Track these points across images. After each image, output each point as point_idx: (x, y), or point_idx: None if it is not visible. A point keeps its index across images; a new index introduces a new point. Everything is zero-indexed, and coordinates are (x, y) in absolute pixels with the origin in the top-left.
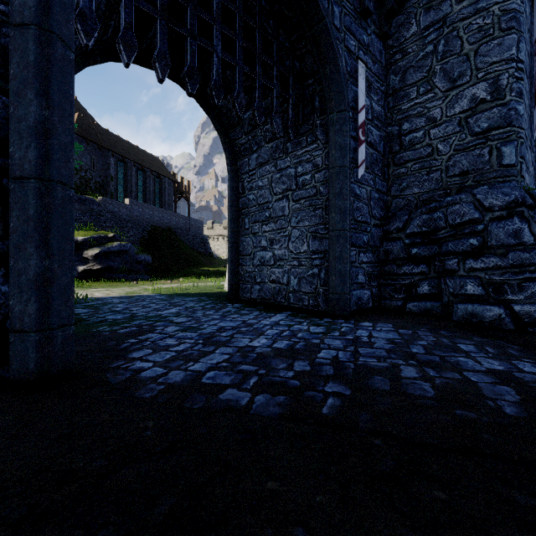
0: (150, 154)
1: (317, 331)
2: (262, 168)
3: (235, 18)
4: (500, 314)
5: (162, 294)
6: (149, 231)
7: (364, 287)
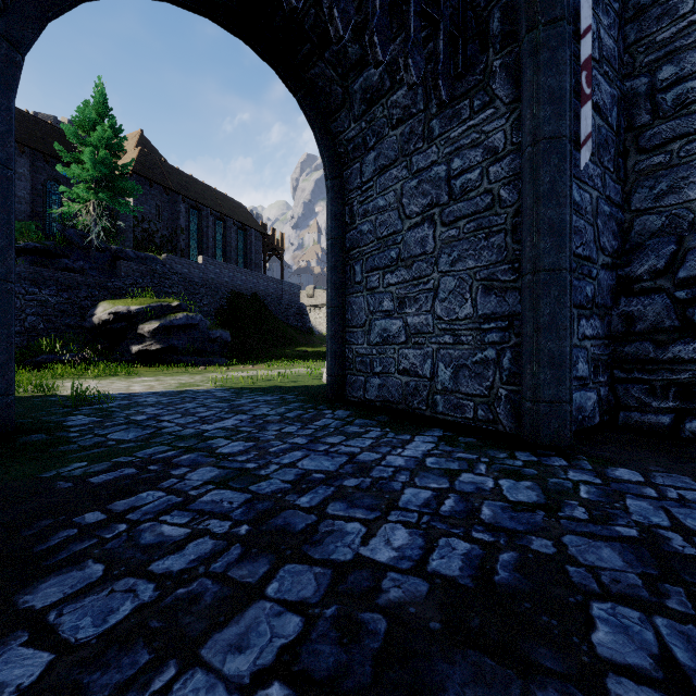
0: (232, 199)
1: (524, 497)
2: (384, 175)
3: None
4: None
5: (228, 388)
6: (229, 299)
7: (587, 386)
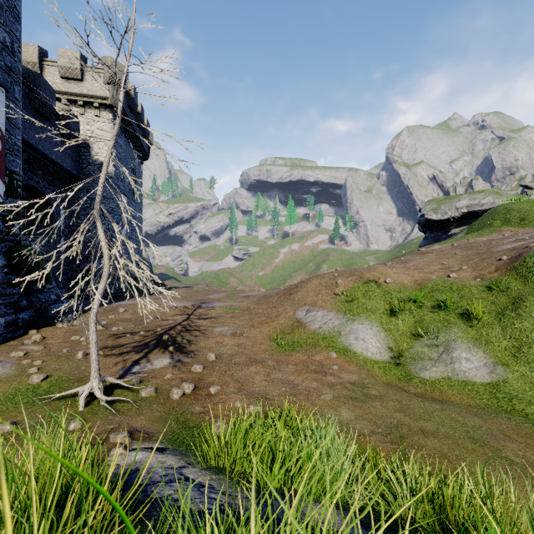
0: None
1: None
2: None
3: None
4: (104, 293)
5: None
6: None
7: (63, 289)
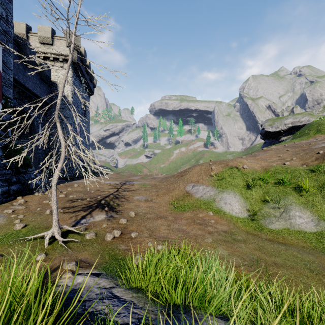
0: None
1: None
2: None
3: None
4: (66, 175)
5: None
6: None
7: (41, 173)
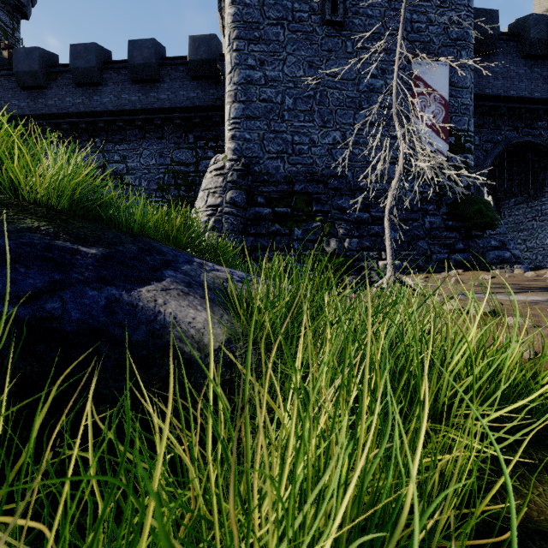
0: None
1: None
2: (518, 206)
3: (512, 162)
4: None
5: None
6: None
7: None
